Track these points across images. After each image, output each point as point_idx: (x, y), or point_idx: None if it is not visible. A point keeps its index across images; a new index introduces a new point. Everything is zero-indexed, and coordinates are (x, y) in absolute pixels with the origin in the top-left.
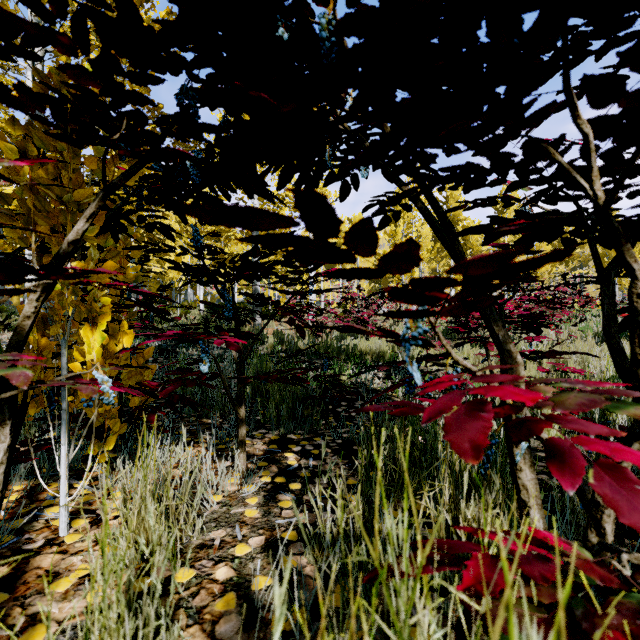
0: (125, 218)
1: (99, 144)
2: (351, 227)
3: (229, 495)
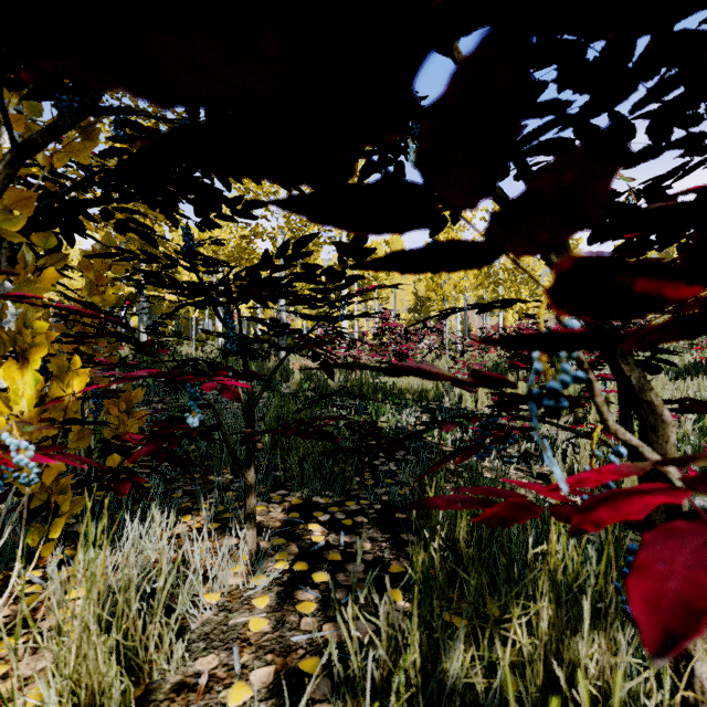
0: (79, 211)
1: (31, 97)
2: (450, 81)
3: (230, 592)
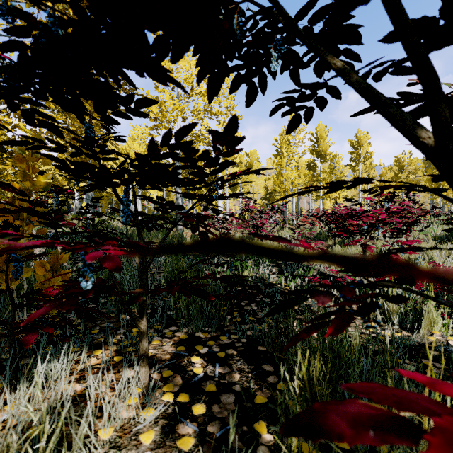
0: None
1: None
2: None
3: (122, 427)
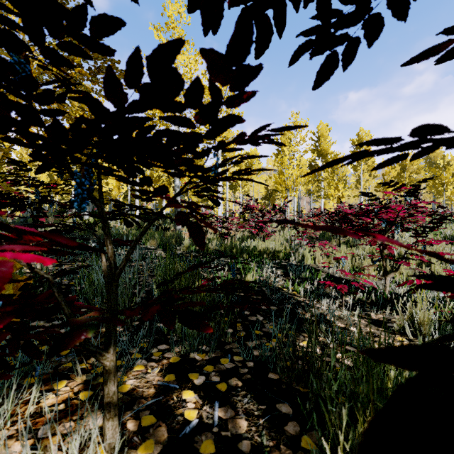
0: None
1: None
2: None
3: None
